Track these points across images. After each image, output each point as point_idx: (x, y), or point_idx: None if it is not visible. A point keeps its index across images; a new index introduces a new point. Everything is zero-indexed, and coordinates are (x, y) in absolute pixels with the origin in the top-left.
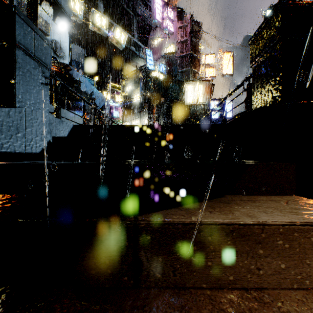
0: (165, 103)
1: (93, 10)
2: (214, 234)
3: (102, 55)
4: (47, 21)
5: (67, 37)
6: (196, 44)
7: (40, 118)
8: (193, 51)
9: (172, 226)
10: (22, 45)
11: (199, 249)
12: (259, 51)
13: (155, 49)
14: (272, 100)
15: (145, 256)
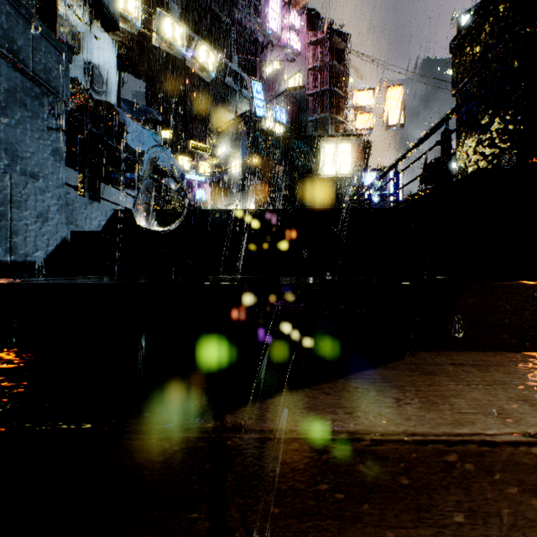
0: (285, 175)
1: (159, 11)
2: (416, 466)
3: (177, 94)
4: (77, 29)
5: (113, 59)
6: (340, 73)
7: (44, 194)
8: (335, 84)
9: (309, 445)
10: (5, 50)
11: (378, 505)
12: (473, 61)
13: (268, 82)
14: (502, 156)
15: (242, 521)
